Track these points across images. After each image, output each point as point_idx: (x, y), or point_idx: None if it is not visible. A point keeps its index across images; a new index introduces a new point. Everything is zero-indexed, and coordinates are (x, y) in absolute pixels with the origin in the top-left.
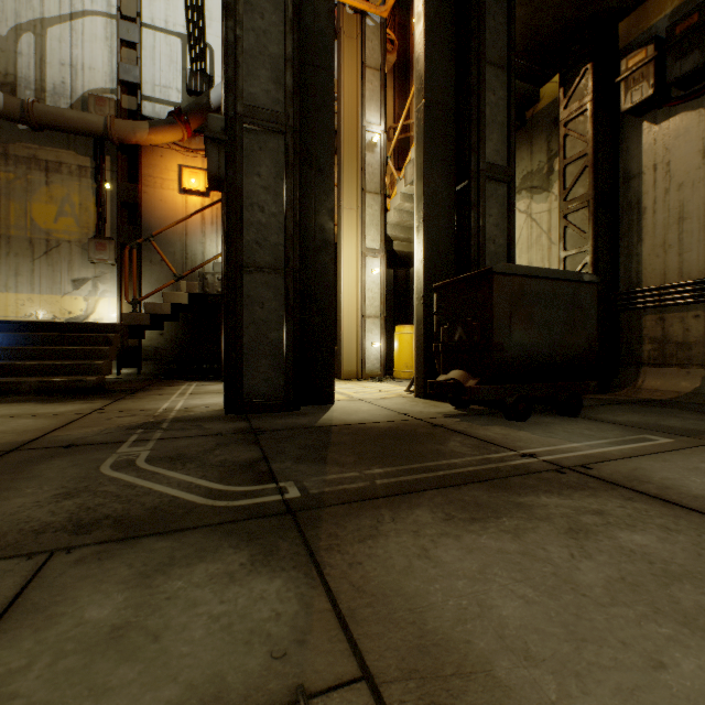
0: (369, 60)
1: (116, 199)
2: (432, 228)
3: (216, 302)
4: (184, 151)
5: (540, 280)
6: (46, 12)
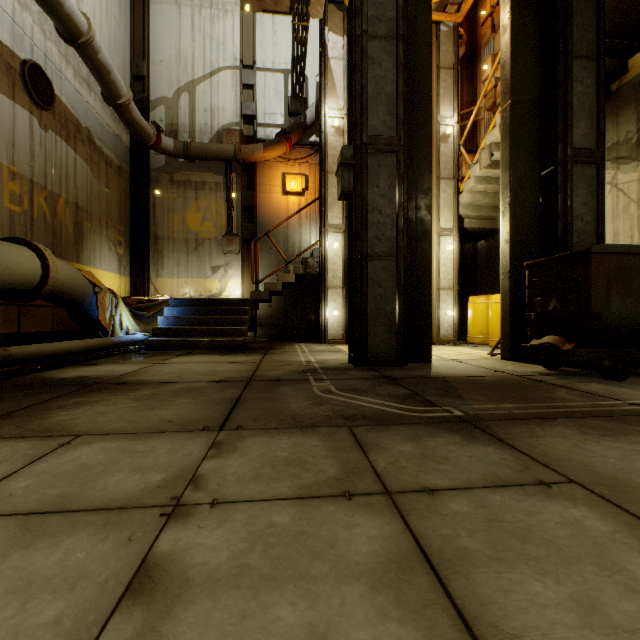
0: (443, 61)
1: (239, 205)
2: (517, 212)
3: (309, 279)
4: (286, 162)
5: (638, 256)
6: (195, 75)
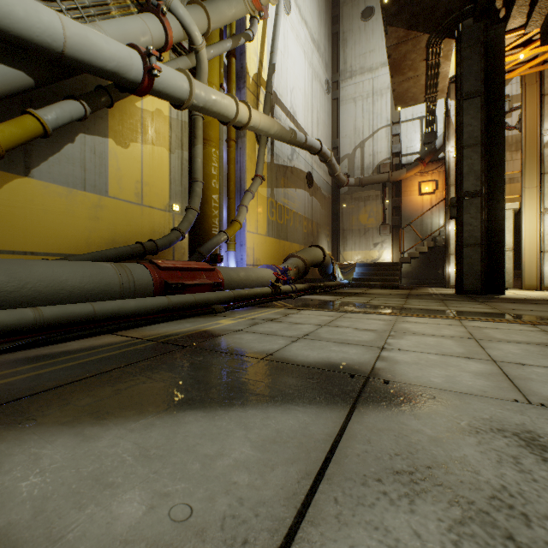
0: (547, 90)
1: (390, 206)
2: None
3: (438, 247)
4: (421, 174)
5: None
6: (364, 137)
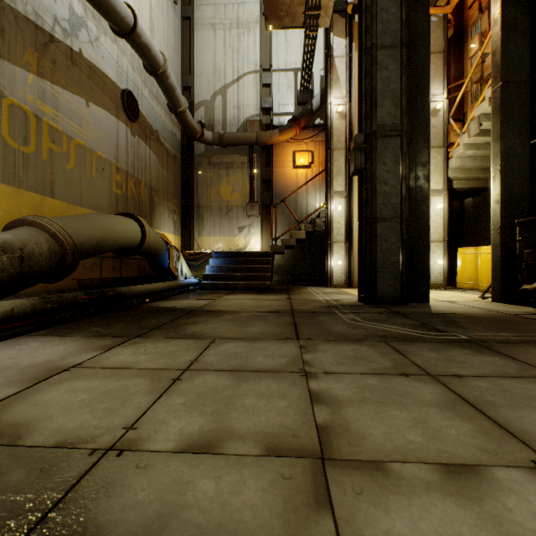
0: (433, 47)
1: (259, 178)
2: (507, 176)
3: (314, 235)
4: (295, 142)
5: None
6: (226, 81)
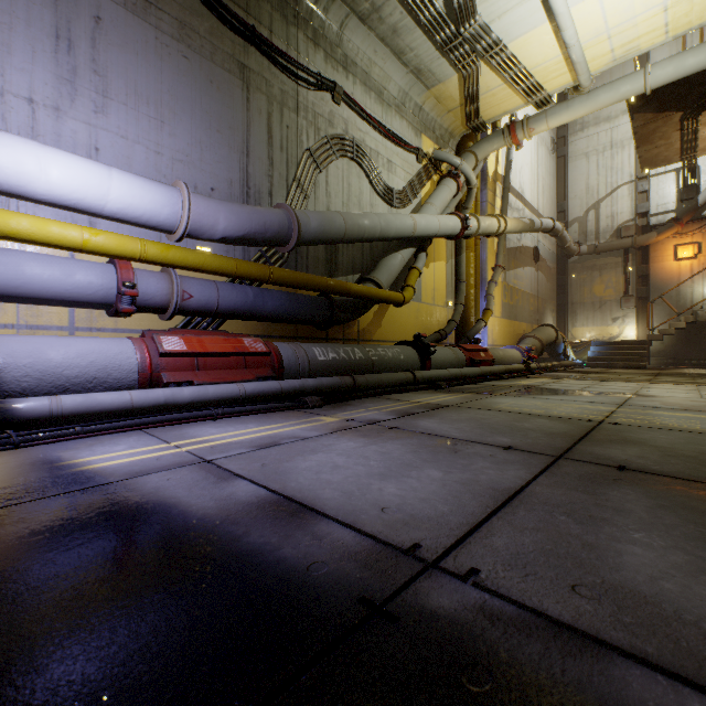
0: None
1: (633, 275)
2: None
3: (701, 322)
4: (677, 236)
5: None
6: (599, 197)
